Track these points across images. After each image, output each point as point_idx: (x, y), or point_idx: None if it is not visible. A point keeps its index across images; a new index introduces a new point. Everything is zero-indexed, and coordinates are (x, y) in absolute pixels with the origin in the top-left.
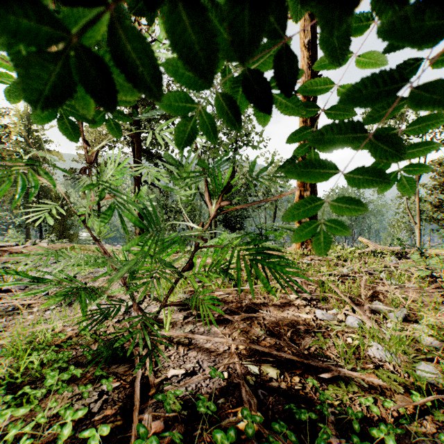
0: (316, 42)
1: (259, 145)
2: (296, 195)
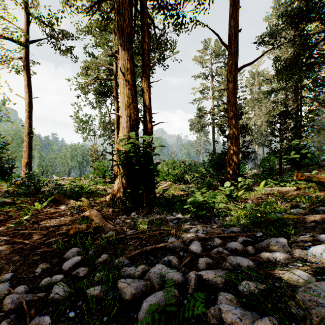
0: (31, 110)
1: (6, 120)
2: (23, 161)
